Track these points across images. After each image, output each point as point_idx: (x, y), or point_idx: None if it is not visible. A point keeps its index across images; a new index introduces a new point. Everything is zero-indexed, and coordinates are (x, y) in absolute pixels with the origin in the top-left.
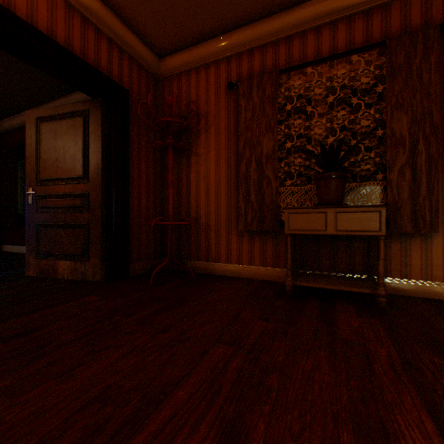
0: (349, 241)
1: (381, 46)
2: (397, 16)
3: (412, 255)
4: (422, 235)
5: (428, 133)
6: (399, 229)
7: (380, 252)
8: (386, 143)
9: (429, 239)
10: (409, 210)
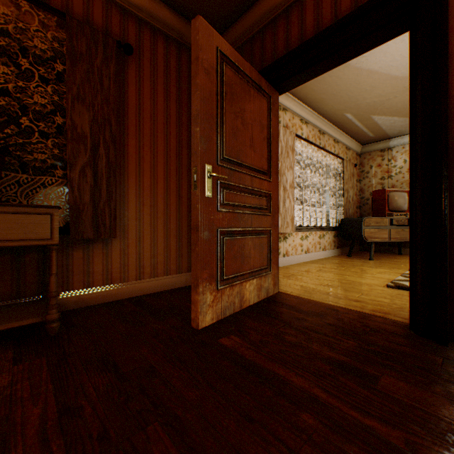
0: (20, 254)
1: (63, 18)
2: (82, 1)
3: (96, 262)
4: (105, 240)
5: (109, 140)
6: (83, 236)
7: (54, 265)
8: (69, 136)
9: (111, 244)
10: (92, 215)
